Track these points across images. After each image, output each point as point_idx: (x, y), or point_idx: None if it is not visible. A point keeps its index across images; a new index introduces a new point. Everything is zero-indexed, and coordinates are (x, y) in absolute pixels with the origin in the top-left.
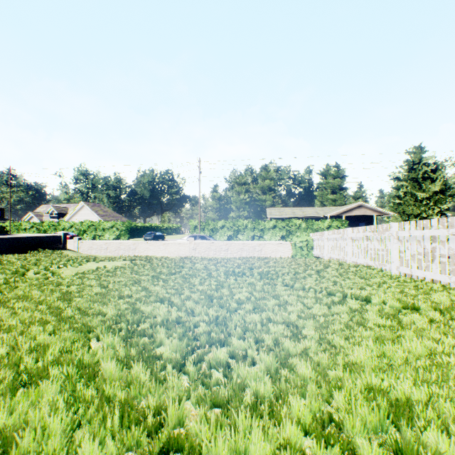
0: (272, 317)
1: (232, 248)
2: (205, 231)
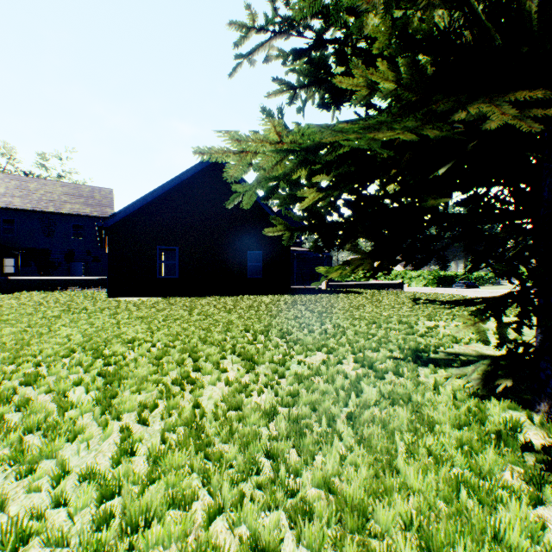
0: None
1: None
2: None
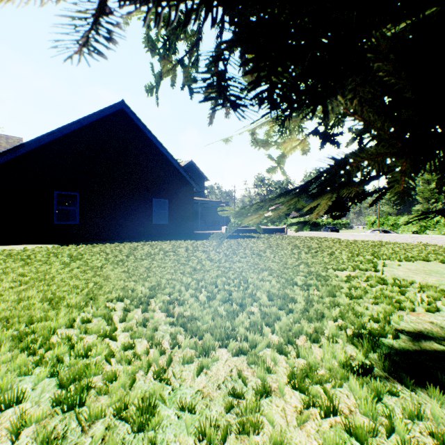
0: (433, 247)
1: (417, 241)
2: (384, 226)
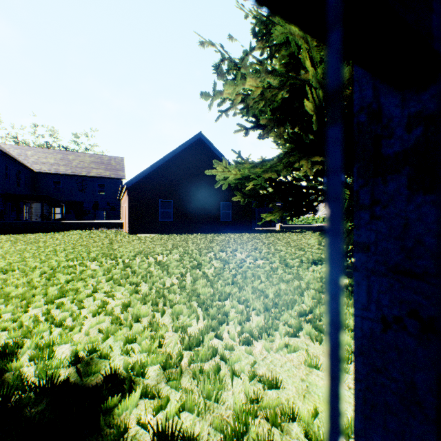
0: None
1: None
2: None
